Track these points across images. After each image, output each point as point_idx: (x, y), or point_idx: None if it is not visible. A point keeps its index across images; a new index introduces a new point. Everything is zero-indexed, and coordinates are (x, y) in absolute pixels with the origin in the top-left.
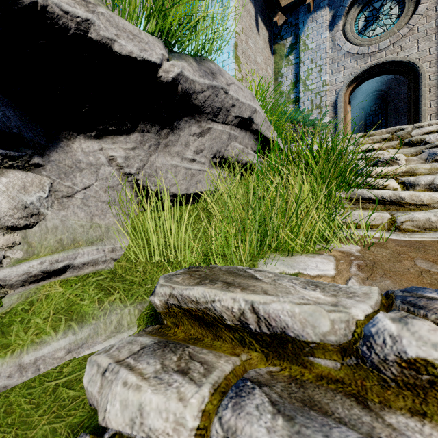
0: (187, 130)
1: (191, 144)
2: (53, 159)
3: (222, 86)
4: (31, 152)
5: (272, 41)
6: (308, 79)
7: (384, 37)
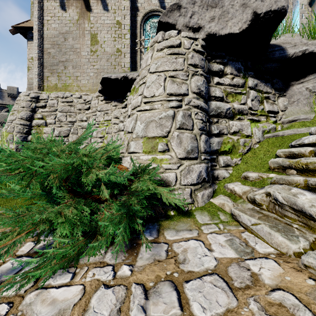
0: None
1: None
2: (288, 93)
3: None
4: (283, 92)
5: None
6: None
7: None
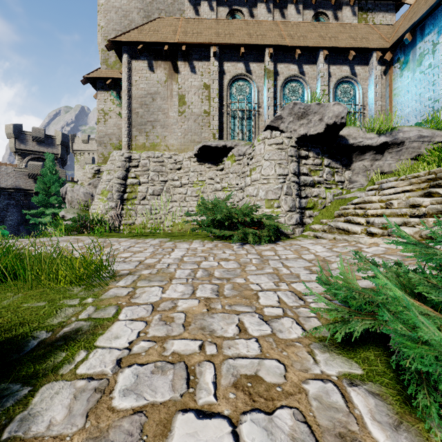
0: (386, 152)
1: (389, 156)
2: (352, 167)
3: (399, 136)
4: (348, 167)
5: None
6: None
7: None
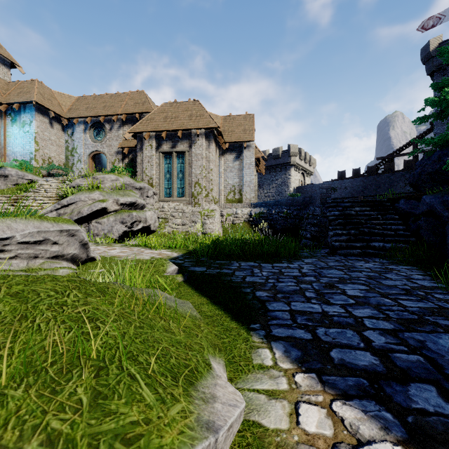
0: None
1: None
2: None
3: (6, 172)
4: None
5: (65, 127)
6: (77, 149)
7: (100, 142)
